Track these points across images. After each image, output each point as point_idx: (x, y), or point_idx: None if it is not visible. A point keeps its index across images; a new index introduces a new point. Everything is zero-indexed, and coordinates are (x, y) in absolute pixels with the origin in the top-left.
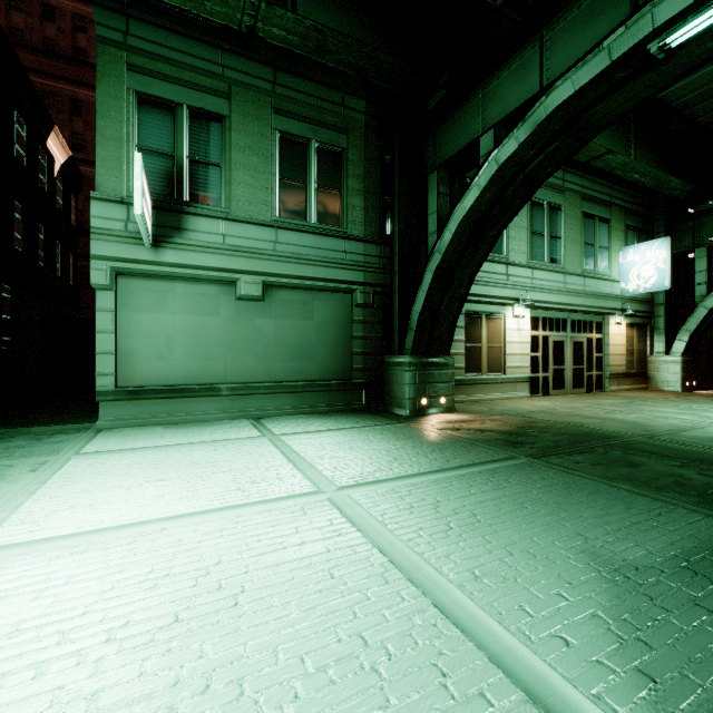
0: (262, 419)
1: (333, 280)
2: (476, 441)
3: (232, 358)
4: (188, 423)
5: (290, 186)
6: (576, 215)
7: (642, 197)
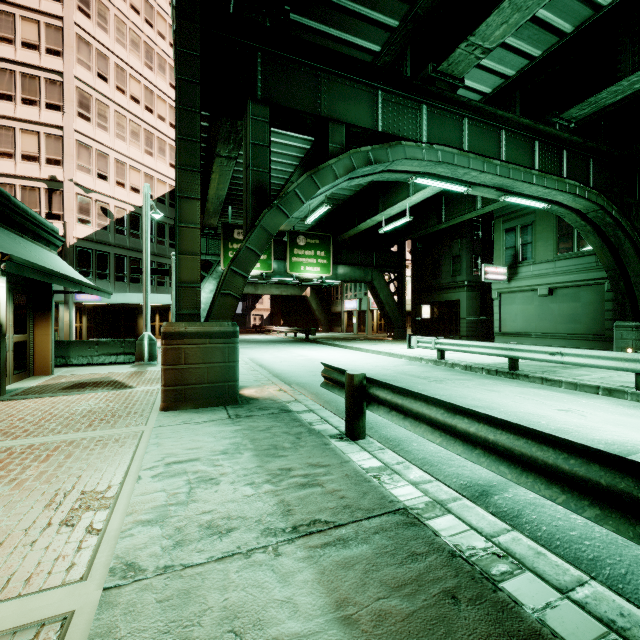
0: None
1: (588, 279)
2: None
3: (538, 322)
4: None
5: (563, 238)
6: None
7: None
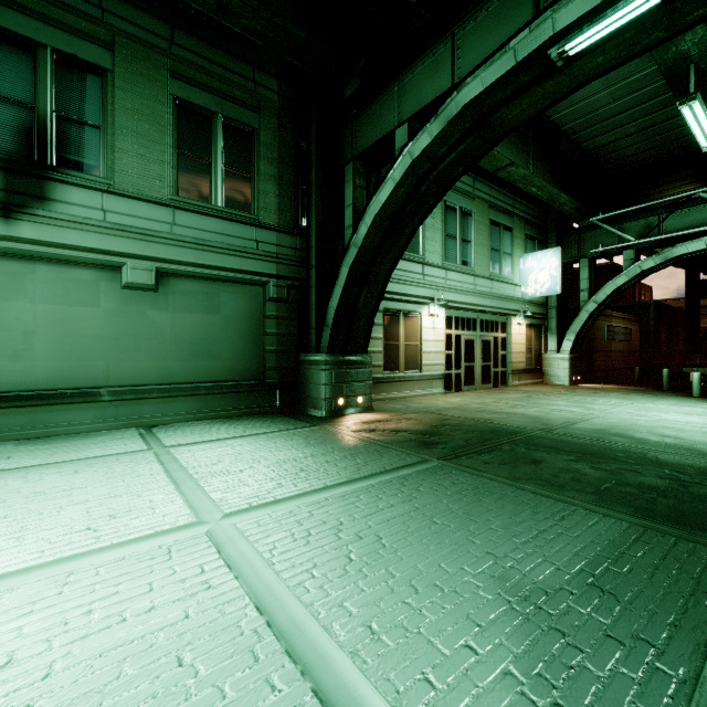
0: (155, 427)
1: (243, 270)
2: (390, 444)
3: (116, 356)
4: (55, 437)
5: (191, 162)
6: (484, 222)
7: (538, 210)
